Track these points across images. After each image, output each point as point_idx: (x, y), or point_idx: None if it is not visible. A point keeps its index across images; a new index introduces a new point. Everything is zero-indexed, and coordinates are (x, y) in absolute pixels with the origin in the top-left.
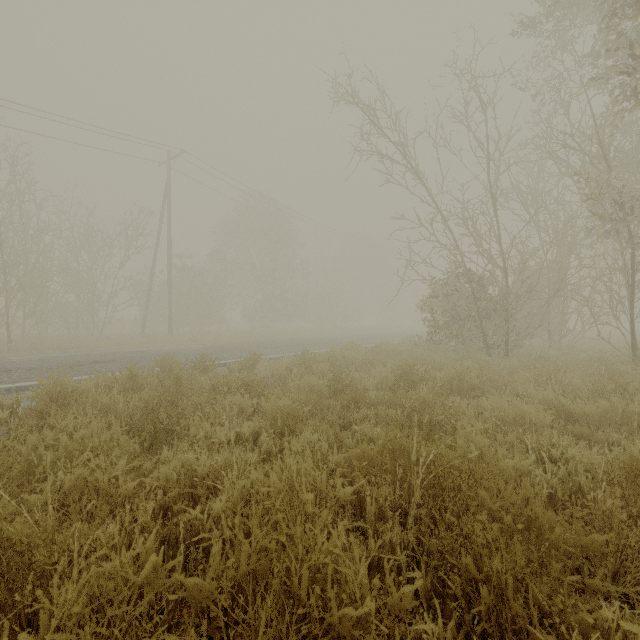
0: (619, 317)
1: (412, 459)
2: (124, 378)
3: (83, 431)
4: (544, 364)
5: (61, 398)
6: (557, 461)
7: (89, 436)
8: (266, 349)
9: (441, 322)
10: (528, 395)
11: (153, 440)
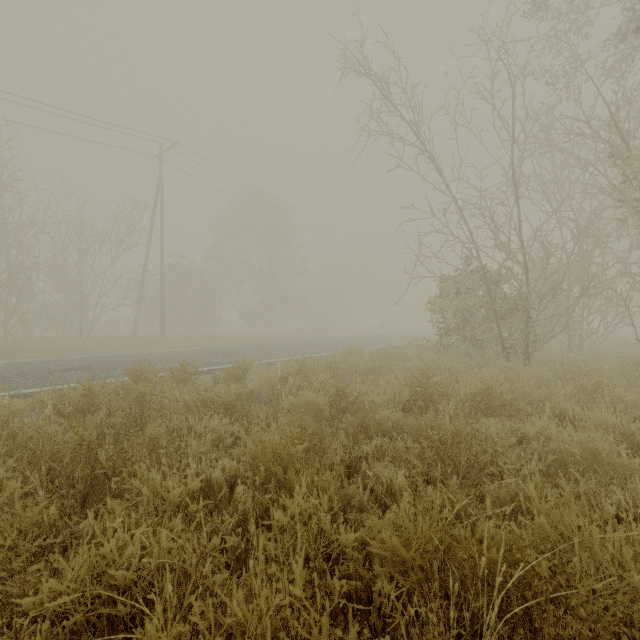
0: None
1: (479, 573)
2: (75, 396)
3: None
4: (579, 373)
5: None
6: None
7: None
8: (261, 353)
9: (453, 323)
10: (575, 415)
11: (89, 490)
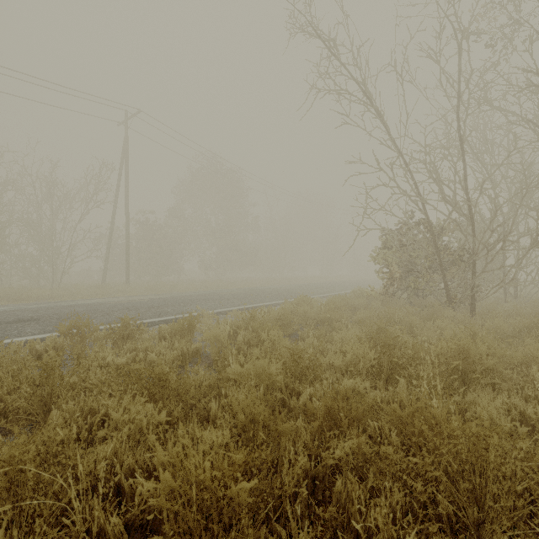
0: None
1: None
2: None
3: None
4: None
5: None
6: None
7: None
8: (214, 301)
9: (397, 274)
10: None
11: None
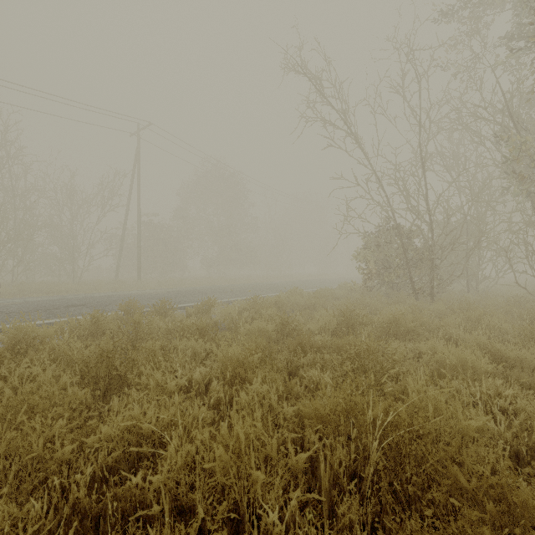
0: (534, 266)
1: (368, 420)
2: (87, 323)
3: (29, 384)
4: (469, 308)
5: (23, 344)
6: (503, 410)
7: (29, 393)
8: (221, 293)
9: (374, 270)
10: (460, 338)
11: (108, 386)
